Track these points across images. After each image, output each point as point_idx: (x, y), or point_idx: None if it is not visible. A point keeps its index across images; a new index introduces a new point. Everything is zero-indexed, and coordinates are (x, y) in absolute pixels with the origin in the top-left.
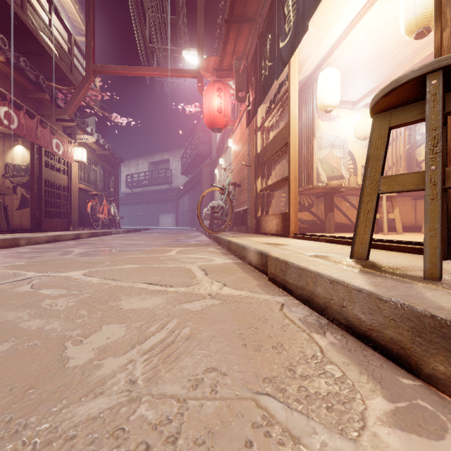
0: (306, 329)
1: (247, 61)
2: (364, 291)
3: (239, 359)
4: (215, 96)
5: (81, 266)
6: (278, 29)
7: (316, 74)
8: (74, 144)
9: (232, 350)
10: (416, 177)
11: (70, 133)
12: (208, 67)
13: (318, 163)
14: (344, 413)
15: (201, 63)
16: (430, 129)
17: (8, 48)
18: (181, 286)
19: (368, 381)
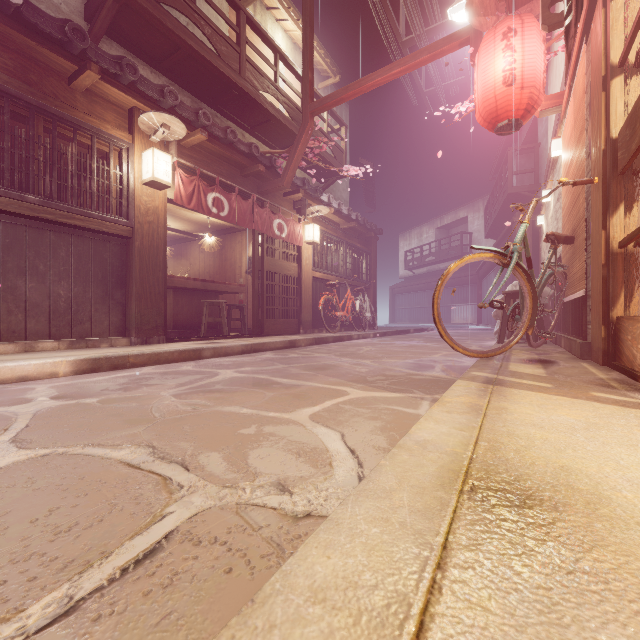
0: None
1: None
2: None
3: None
4: (499, 53)
5: (90, 430)
6: None
7: None
8: (305, 222)
9: None
10: None
11: (301, 208)
12: (484, 2)
13: None
14: None
15: (468, 0)
16: None
17: (214, 124)
18: None
19: None
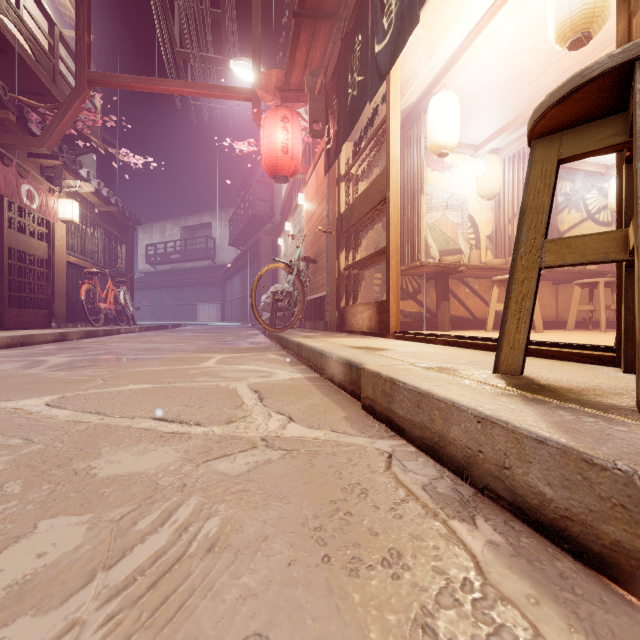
0: (439, 510)
1: (326, 78)
2: (552, 443)
3: (317, 602)
4: (279, 129)
5: (49, 388)
6: (373, 26)
7: (426, 100)
8: (59, 194)
9: (301, 575)
10: (604, 240)
11: (53, 177)
12: (268, 85)
13: (426, 230)
14: None
15: (258, 78)
16: None
17: None
18: (216, 423)
19: None
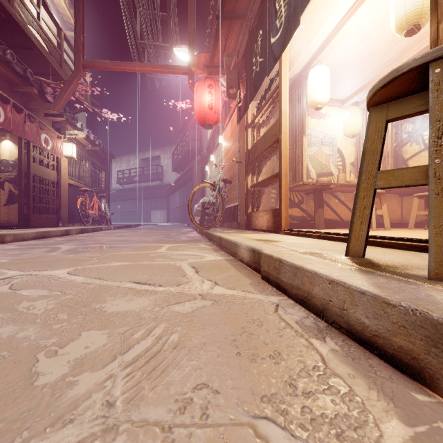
0: (304, 334)
1: (238, 58)
2: (368, 293)
3: (233, 372)
4: (206, 93)
5: (67, 264)
6: (269, 25)
7: (306, 71)
8: (63, 140)
9: (225, 361)
10: (415, 171)
11: (60, 128)
12: (199, 63)
13: (307, 160)
14: (358, 442)
15: (192, 59)
16: (433, 120)
17: None
18: (170, 285)
19: (378, 398)
